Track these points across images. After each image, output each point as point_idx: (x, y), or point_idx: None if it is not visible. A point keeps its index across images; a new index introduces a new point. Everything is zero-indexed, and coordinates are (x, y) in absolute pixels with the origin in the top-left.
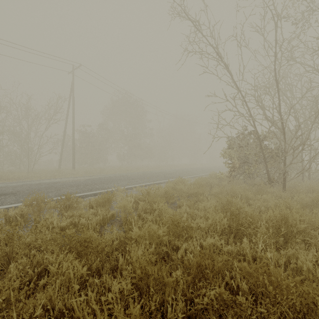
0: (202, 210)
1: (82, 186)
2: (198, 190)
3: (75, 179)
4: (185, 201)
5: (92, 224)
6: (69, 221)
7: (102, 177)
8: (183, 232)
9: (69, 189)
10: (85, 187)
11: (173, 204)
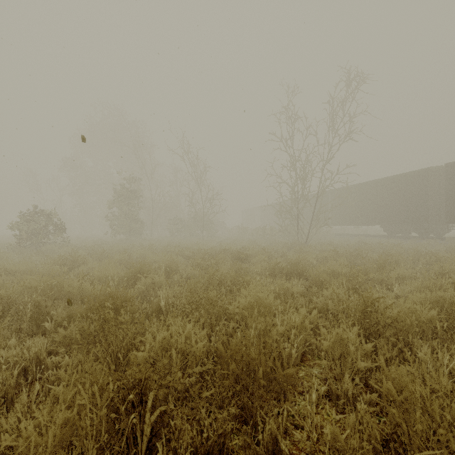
0: None
1: None
2: None
3: None
4: None
5: None
6: None
7: None
8: None
9: None
10: None
11: None
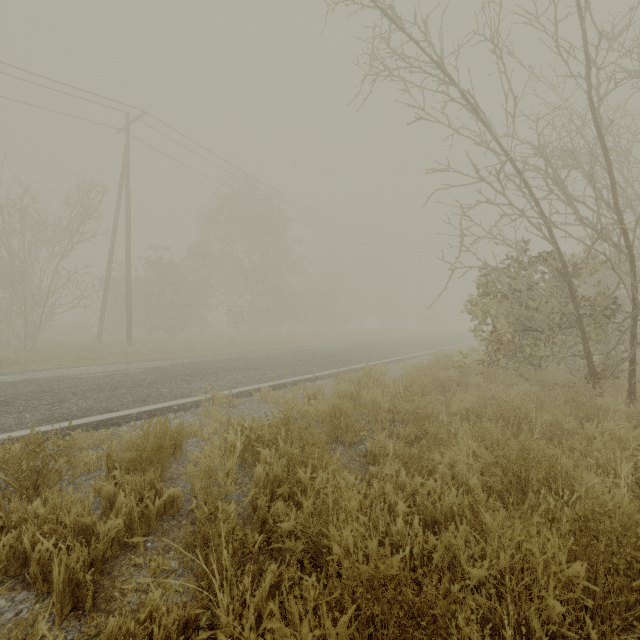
0: (454, 488)
1: (126, 388)
2: (418, 404)
3: (120, 368)
4: (393, 445)
5: (72, 566)
6: (1, 542)
7: (186, 362)
8: (417, 632)
9: (87, 399)
10: (133, 393)
11: (356, 444)
